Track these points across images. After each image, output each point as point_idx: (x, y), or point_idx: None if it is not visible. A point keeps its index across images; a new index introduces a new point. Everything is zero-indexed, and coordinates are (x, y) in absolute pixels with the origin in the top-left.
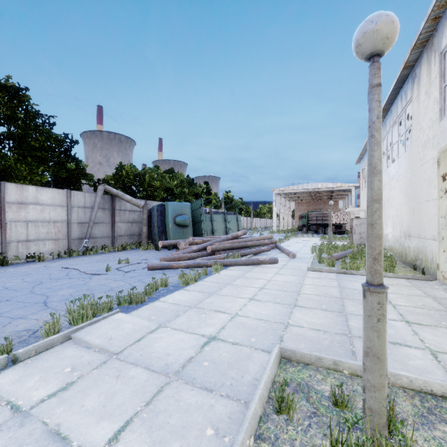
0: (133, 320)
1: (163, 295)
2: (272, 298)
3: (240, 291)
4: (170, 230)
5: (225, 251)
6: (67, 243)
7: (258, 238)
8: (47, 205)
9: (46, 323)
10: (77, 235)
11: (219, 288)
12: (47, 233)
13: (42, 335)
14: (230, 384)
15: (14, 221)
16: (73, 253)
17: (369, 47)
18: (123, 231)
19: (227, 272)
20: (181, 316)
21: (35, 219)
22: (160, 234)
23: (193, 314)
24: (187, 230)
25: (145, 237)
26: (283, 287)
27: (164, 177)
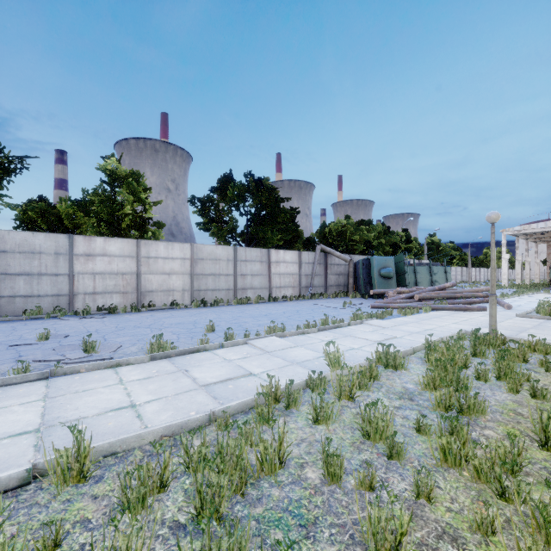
0: (385, 322)
1: (392, 318)
2: (470, 324)
3: (446, 320)
4: (375, 282)
5: (432, 300)
6: (299, 290)
7: (469, 290)
8: (288, 263)
9: (350, 317)
10: (304, 284)
11: (430, 318)
12: (289, 282)
13: (350, 321)
14: (440, 336)
15: (274, 274)
16: (305, 297)
17: (489, 222)
18: (332, 282)
19: (435, 313)
20: (409, 324)
21: (283, 273)
22: (366, 285)
23: (415, 324)
24: (391, 282)
25: (351, 287)
26: (483, 321)
27: (361, 230)
